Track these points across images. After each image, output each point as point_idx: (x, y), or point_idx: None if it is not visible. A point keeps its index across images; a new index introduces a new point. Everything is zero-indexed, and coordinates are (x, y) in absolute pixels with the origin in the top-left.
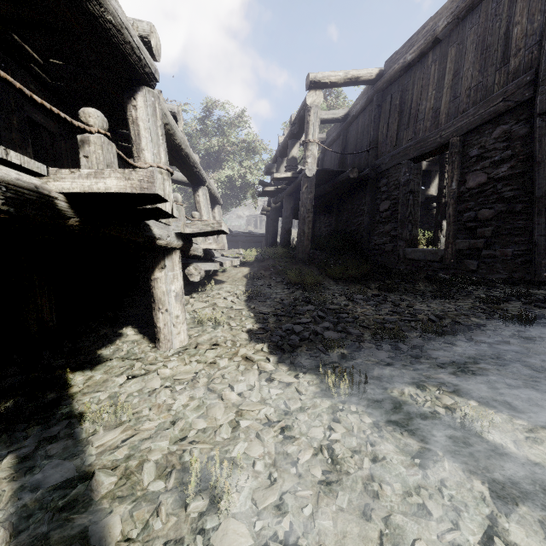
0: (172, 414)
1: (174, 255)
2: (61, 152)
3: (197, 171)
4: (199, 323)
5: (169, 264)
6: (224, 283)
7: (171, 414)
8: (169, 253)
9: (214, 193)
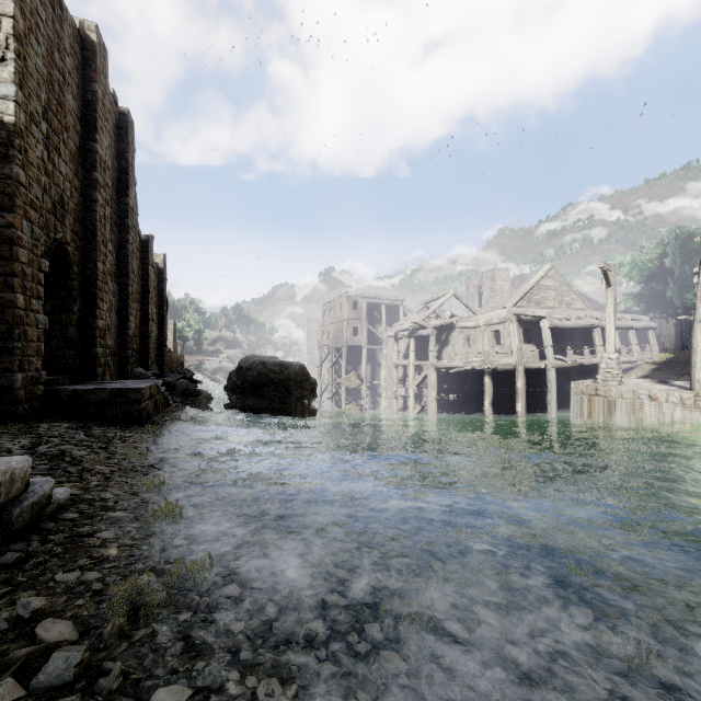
0: None
1: None
2: (575, 332)
3: (624, 328)
4: None
5: None
6: (638, 372)
7: None
8: None
9: (642, 328)
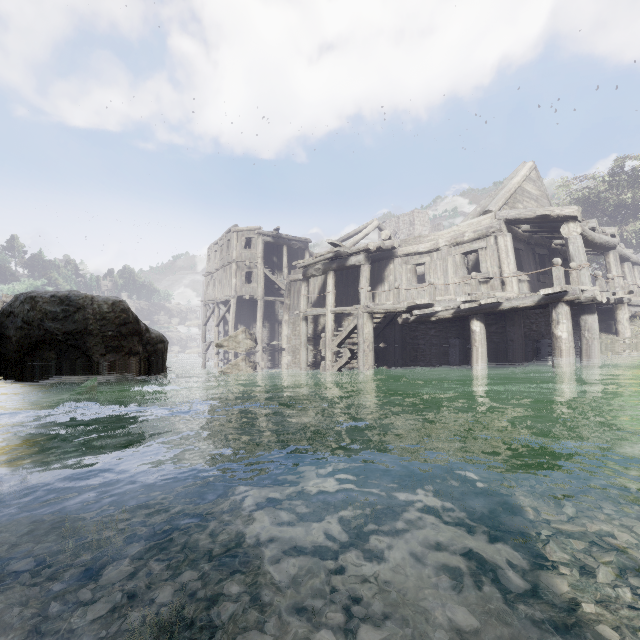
0: (633, 345)
1: (625, 305)
2: None
3: (625, 257)
4: (634, 332)
5: (623, 309)
6: None
7: (632, 345)
8: (622, 305)
9: (634, 261)
